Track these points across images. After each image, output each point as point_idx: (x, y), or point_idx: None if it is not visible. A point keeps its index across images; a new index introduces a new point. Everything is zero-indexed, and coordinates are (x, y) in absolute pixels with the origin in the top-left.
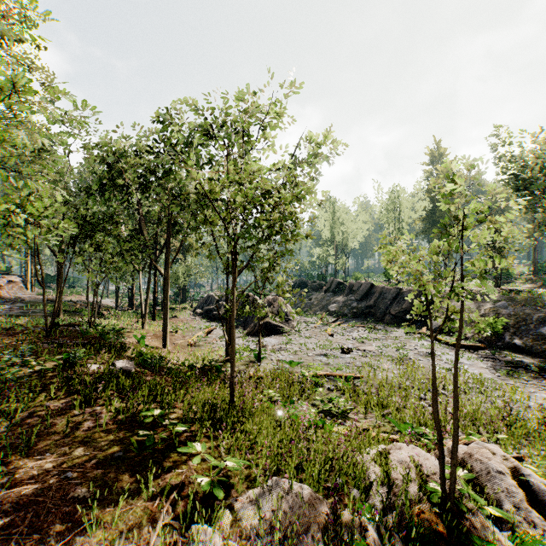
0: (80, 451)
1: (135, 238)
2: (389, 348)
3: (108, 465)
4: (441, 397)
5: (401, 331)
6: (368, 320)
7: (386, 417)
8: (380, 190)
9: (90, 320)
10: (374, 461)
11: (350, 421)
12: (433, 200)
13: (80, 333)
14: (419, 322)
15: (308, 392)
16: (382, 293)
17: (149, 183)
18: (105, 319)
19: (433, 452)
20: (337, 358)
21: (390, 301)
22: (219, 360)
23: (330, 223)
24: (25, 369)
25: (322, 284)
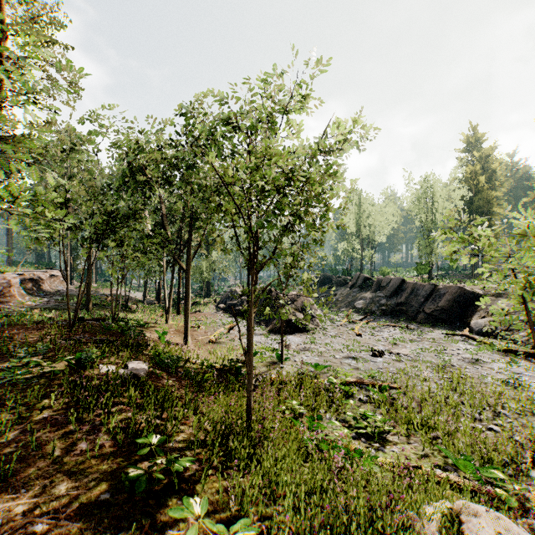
0: (62, 488)
1: (157, 233)
2: (426, 352)
3: (89, 514)
4: (502, 419)
5: (438, 332)
6: (398, 318)
7: (436, 446)
8: (411, 180)
9: (114, 315)
10: (439, 531)
11: (389, 445)
12: (471, 188)
13: (103, 329)
14: (458, 321)
15: (337, 405)
16: (414, 289)
17: (170, 177)
18: (132, 313)
19: (524, 521)
20: (367, 362)
21: (423, 298)
22: (240, 359)
23: (356, 216)
24: (36, 370)
25: (347, 279)
